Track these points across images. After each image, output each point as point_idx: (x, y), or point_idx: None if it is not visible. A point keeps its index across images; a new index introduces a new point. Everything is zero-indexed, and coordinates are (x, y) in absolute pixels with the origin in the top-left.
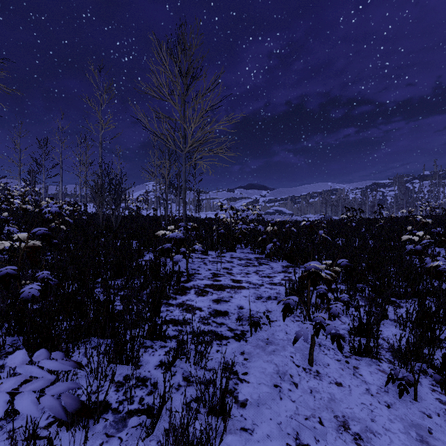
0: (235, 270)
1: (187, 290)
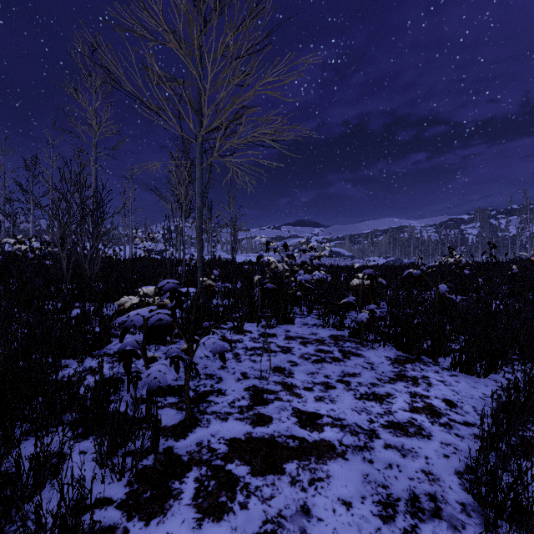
0: (298, 373)
1: (173, 481)
